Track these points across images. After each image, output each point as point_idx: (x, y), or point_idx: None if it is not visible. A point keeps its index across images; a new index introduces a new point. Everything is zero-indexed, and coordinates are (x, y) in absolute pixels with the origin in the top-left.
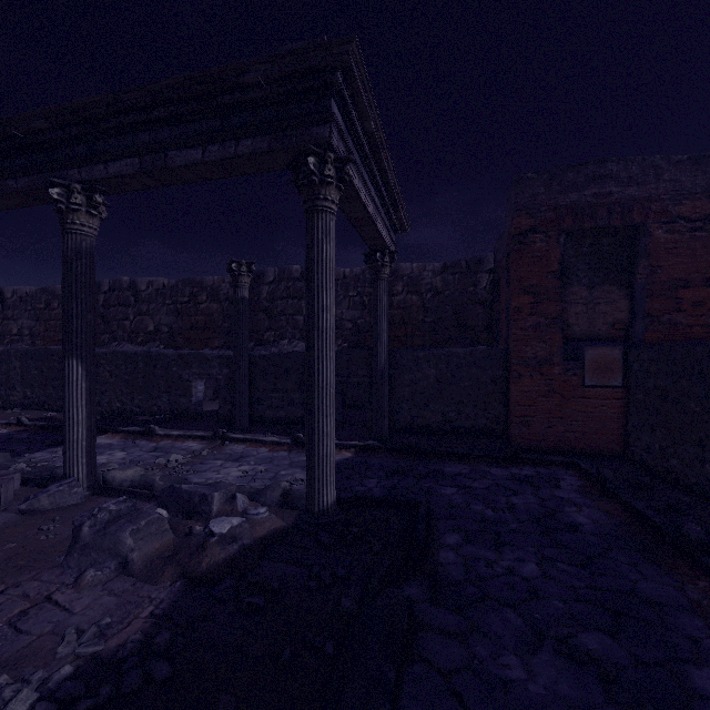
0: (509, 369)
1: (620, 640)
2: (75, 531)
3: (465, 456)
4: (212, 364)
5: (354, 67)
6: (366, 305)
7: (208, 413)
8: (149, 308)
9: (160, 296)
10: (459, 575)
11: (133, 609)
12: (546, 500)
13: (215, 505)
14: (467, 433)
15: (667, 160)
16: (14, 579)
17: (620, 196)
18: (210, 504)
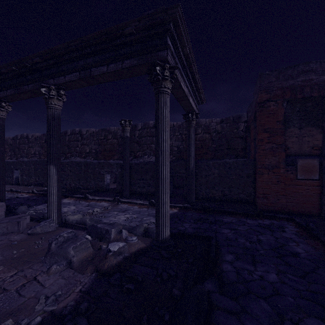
0: (256, 170)
1: None
2: (49, 246)
3: (233, 213)
4: (113, 167)
5: (179, 20)
6: (184, 139)
7: (111, 189)
8: (87, 142)
9: (91, 136)
10: (234, 278)
11: (72, 287)
12: (278, 238)
13: (112, 235)
14: (234, 201)
15: None
16: (21, 267)
17: (317, 81)
18: (110, 234)
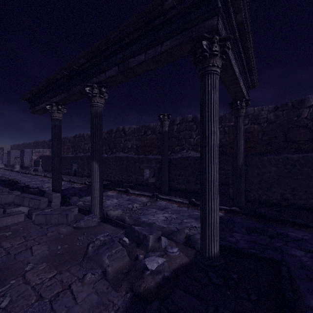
0: None
1: None
2: (87, 247)
3: (303, 225)
4: (152, 162)
5: None
6: (226, 132)
7: (150, 183)
8: (129, 138)
9: (133, 133)
10: None
11: (103, 310)
12: None
13: (150, 242)
14: (300, 208)
15: None
16: (61, 268)
17: None
18: (147, 241)
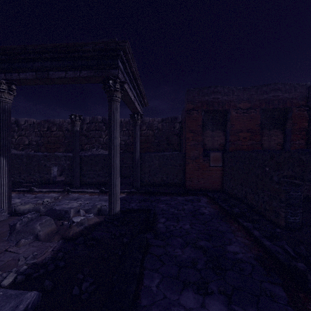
0: (185, 161)
1: (210, 242)
2: (12, 227)
3: (169, 193)
4: (61, 159)
5: (127, 50)
6: (130, 134)
7: (58, 181)
8: (25, 133)
9: (31, 127)
10: (164, 230)
11: (44, 250)
12: (195, 206)
13: (71, 214)
14: (170, 185)
15: (236, 88)
16: None
17: (221, 99)
18: (69, 214)
